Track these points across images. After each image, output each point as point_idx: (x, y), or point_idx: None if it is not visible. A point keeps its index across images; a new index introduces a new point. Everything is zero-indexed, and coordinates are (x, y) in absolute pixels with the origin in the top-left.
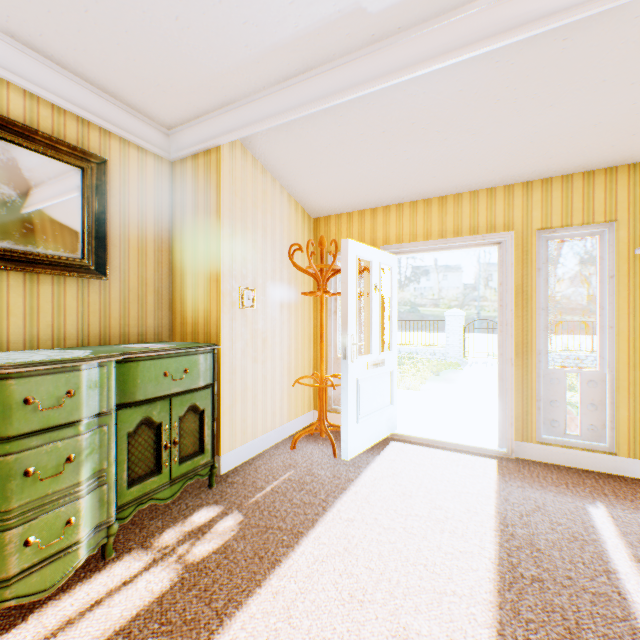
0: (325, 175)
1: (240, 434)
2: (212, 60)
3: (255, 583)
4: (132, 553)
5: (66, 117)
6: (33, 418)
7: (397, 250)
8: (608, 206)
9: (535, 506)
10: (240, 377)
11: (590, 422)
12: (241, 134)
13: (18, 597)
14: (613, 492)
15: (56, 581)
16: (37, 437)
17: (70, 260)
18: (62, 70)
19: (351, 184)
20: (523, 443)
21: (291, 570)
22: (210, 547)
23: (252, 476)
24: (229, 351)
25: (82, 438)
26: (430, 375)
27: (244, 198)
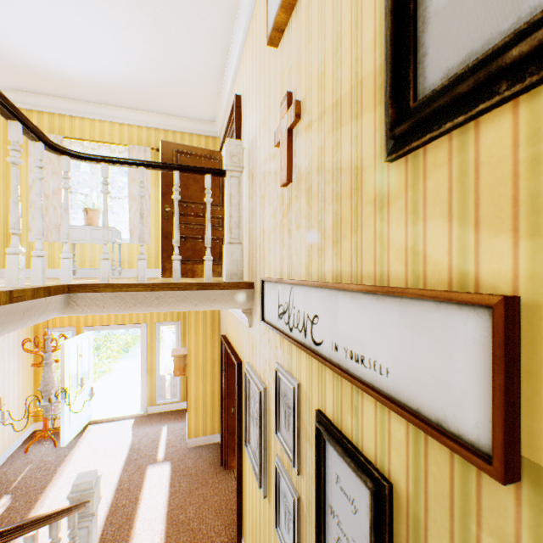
0: None
1: None
2: None
3: (32, 508)
4: None
5: None
6: None
7: (93, 328)
8: (178, 316)
9: (146, 434)
10: None
11: (174, 392)
12: None
13: None
14: (175, 417)
15: None
16: None
17: None
18: None
19: None
20: (151, 407)
21: (47, 498)
22: (1, 511)
23: (6, 477)
24: None
25: None
26: (123, 353)
27: None
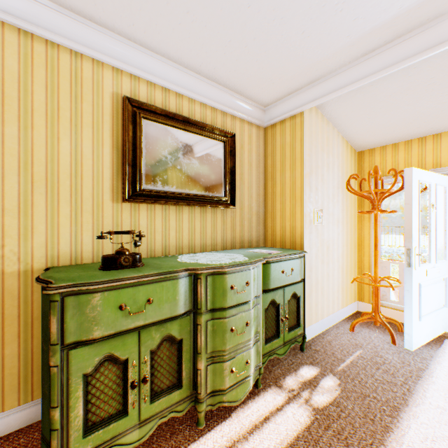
0: (380, 117)
1: (314, 315)
2: (316, 53)
3: (377, 441)
4: (271, 388)
5: (216, 113)
6: (233, 297)
7: None
8: None
9: None
10: (314, 274)
11: None
12: (323, 100)
13: (227, 401)
14: None
15: (241, 396)
16: (234, 309)
17: (219, 198)
18: (217, 85)
19: (404, 121)
20: None
21: (405, 439)
22: (325, 399)
23: (329, 348)
24: (308, 255)
25: (251, 311)
26: None
27: (316, 145)
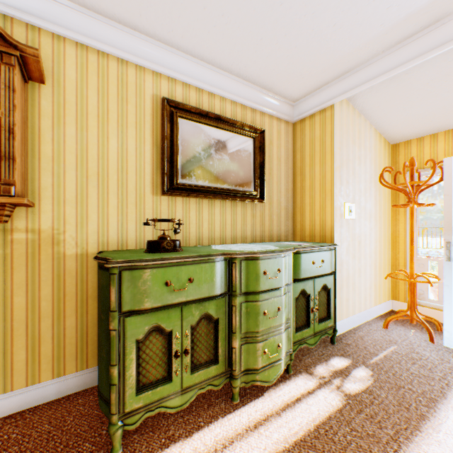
0: (417, 107)
1: (344, 310)
2: (347, 45)
3: (412, 426)
4: (302, 374)
5: (246, 110)
6: (265, 282)
7: None
8: None
9: None
10: (344, 268)
11: None
12: (354, 92)
13: (260, 381)
14: None
15: (273, 378)
16: (266, 293)
17: (248, 192)
18: (247, 83)
19: (443, 109)
20: None
21: (442, 427)
22: (357, 387)
23: (360, 342)
24: (338, 249)
25: (282, 297)
26: None
27: (347, 138)
